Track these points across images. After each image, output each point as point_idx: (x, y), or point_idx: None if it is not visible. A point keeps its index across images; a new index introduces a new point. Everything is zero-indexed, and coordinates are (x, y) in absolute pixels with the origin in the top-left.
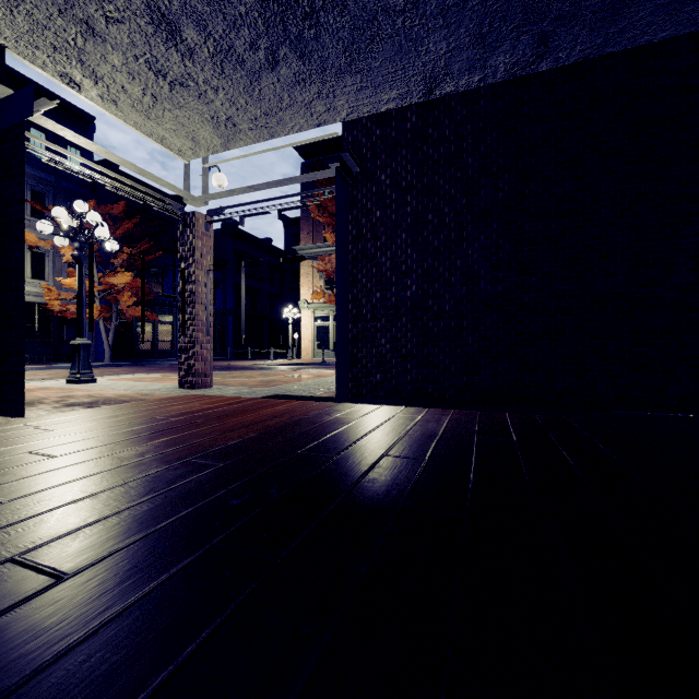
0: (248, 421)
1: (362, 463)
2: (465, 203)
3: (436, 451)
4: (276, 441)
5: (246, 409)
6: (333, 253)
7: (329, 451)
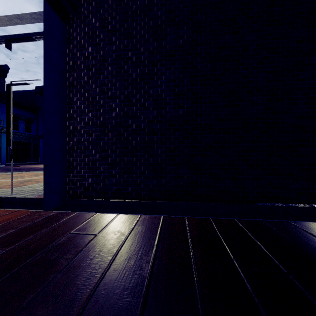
0: None
1: None
2: (156, 45)
3: None
4: None
5: None
6: None
7: None
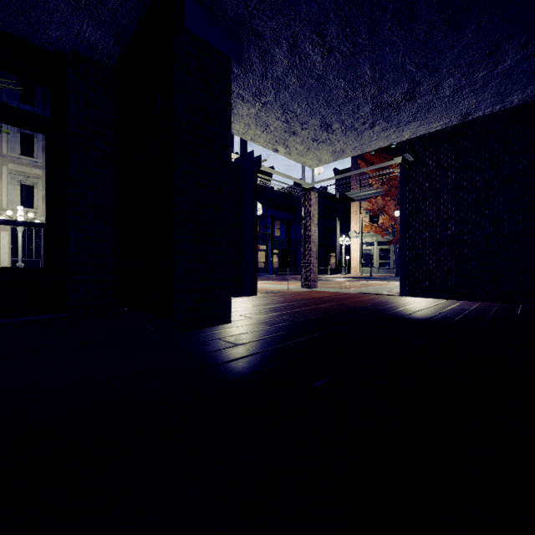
0: (361, 300)
1: (430, 314)
2: (492, 173)
3: (468, 313)
4: (384, 306)
5: (353, 296)
6: (376, 195)
7: (412, 310)
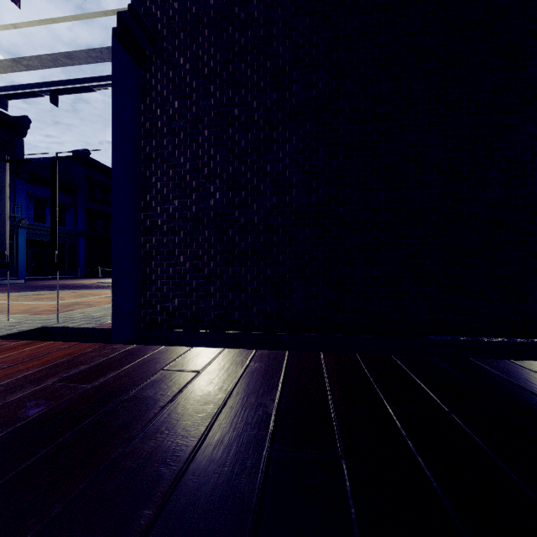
0: None
1: None
2: (276, 98)
3: None
4: None
5: None
6: None
7: None
